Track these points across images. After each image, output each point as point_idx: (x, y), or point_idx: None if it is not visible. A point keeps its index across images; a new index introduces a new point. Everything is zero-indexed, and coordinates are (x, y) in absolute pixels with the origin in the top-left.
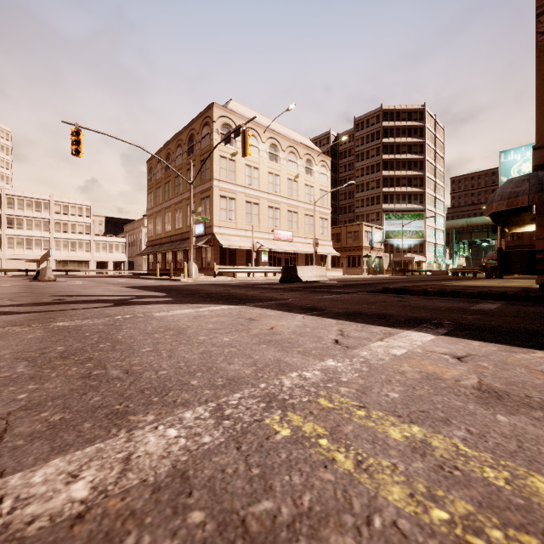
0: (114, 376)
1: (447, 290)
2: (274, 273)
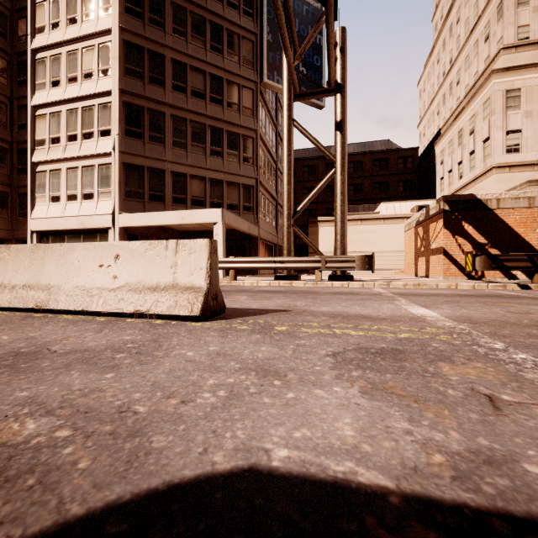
0: (534, 327)
1: None
2: None
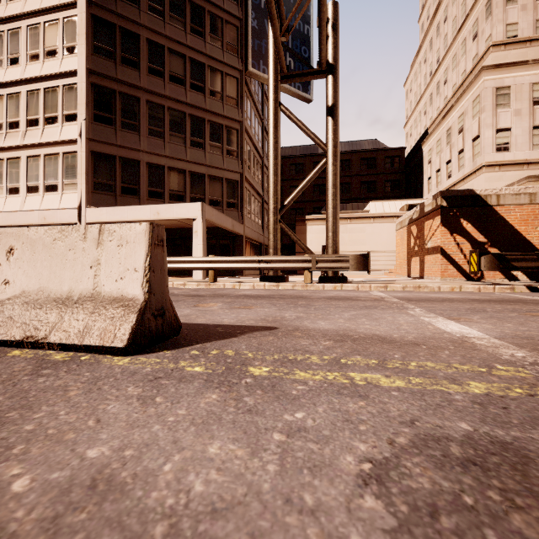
0: None
1: None
2: None
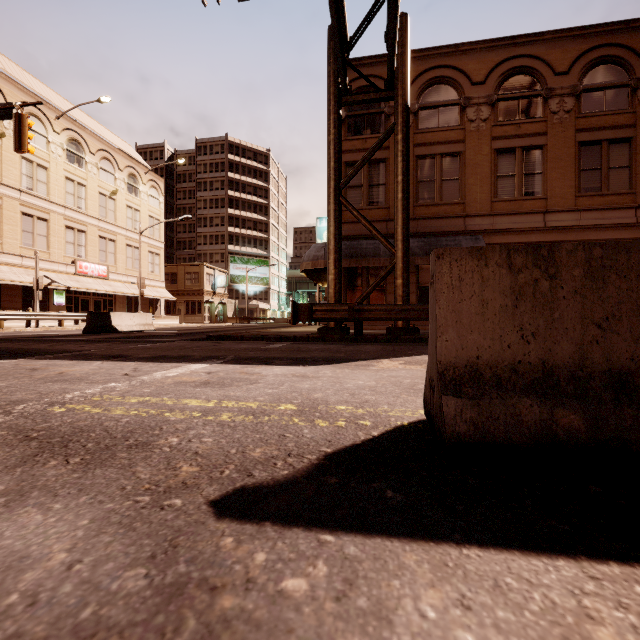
0: None
1: (259, 335)
2: (77, 321)
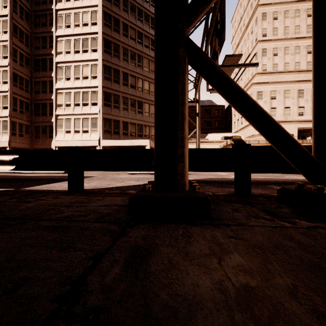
0: None
1: None
2: None
